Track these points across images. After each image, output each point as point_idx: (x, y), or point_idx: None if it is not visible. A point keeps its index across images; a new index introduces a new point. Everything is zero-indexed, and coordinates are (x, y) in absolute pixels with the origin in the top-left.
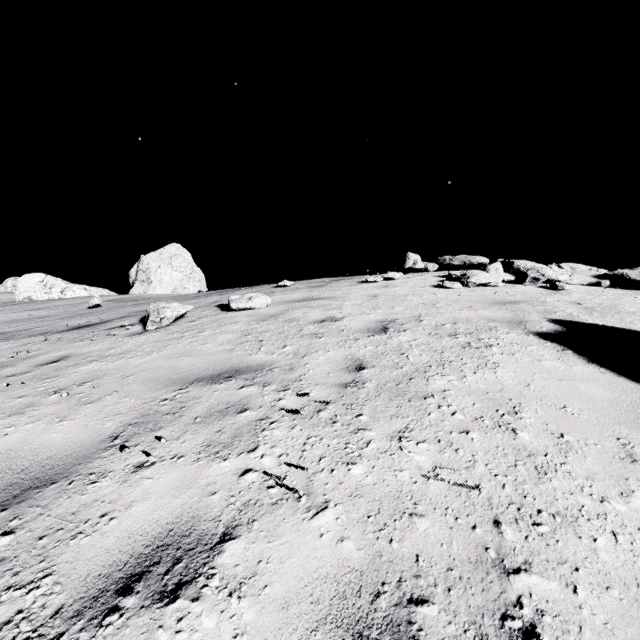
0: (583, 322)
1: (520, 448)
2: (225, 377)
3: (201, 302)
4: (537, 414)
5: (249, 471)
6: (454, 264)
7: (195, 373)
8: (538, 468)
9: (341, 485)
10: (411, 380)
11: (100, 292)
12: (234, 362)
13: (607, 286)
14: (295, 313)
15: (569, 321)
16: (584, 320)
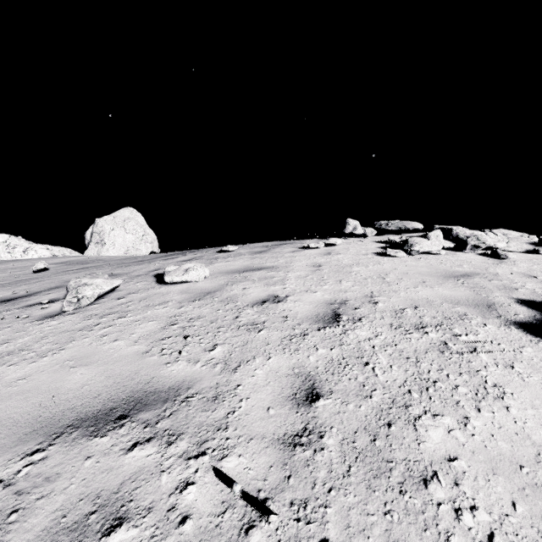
0: None
1: None
2: (116, 417)
3: (142, 269)
4: None
5: None
6: (390, 229)
7: (77, 406)
8: None
9: None
10: (391, 428)
11: (62, 251)
12: (140, 380)
13: None
14: (234, 289)
15: (540, 302)
16: None
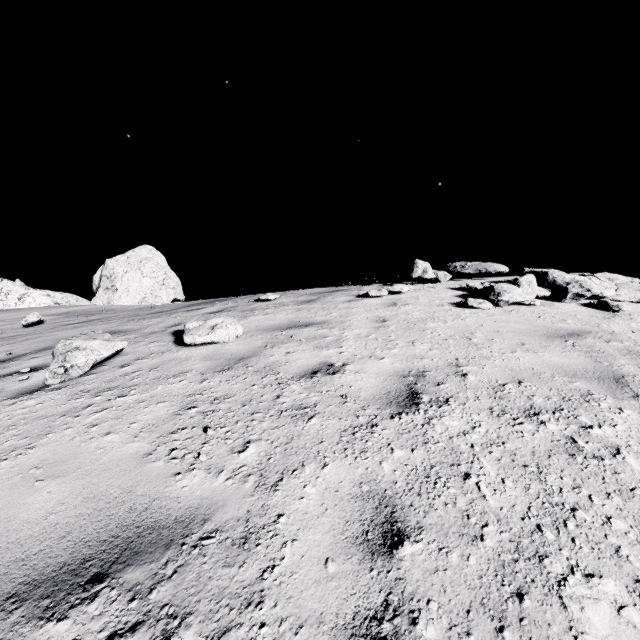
0: None
1: None
2: (88, 579)
3: (158, 324)
4: None
5: None
6: (467, 272)
7: (31, 555)
8: None
9: None
10: (524, 603)
11: (66, 298)
12: (134, 505)
13: None
14: (274, 353)
15: None
16: None
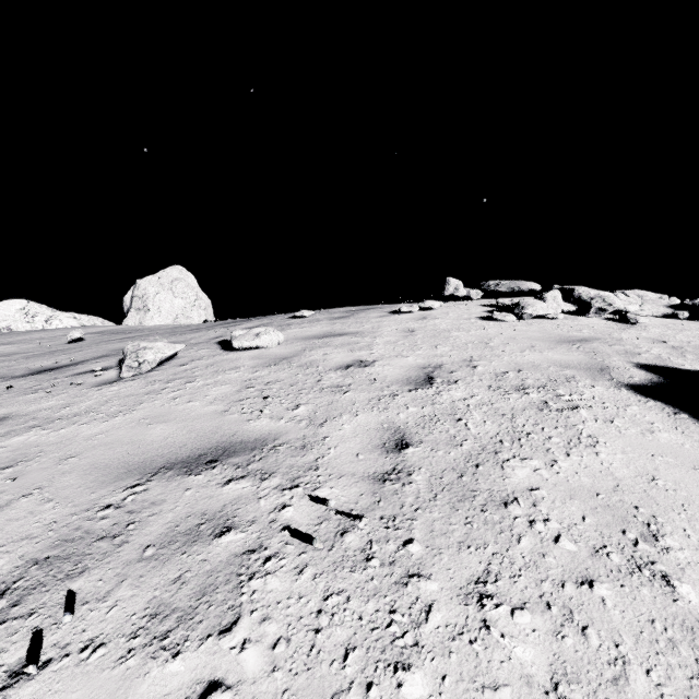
0: (680, 368)
1: (693, 625)
2: (207, 461)
3: (200, 337)
4: (690, 540)
5: (215, 688)
6: (500, 291)
7: (165, 453)
8: None
9: None
10: (478, 468)
11: (92, 321)
12: (224, 433)
13: (685, 318)
14: (313, 354)
15: (662, 367)
16: (680, 365)
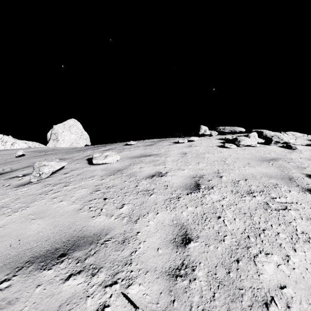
0: None
1: None
2: (58, 255)
3: (79, 155)
4: None
5: None
6: (225, 131)
7: (34, 247)
8: None
9: None
10: (239, 263)
11: (34, 144)
12: (75, 228)
13: None
14: (134, 168)
15: None
16: None
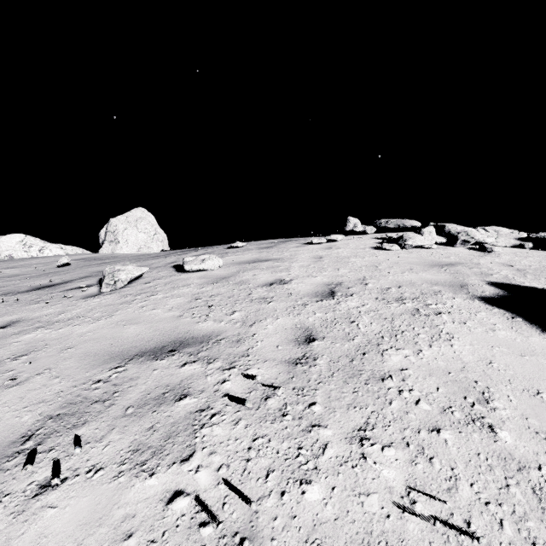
0: (521, 285)
1: (506, 456)
2: (168, 351)
3: (159, 262)
4: (511, 403)
5: (179, 494)
6: (389, 227)
7: (138, 345)
8: (536, 491)
9: (294, 521)
10: (365, 355)
11: (75, 250)
12: (180, 331)
13: (530, 248)
14: (245, 275)
15: (507, 284)
16: (521, 283)
